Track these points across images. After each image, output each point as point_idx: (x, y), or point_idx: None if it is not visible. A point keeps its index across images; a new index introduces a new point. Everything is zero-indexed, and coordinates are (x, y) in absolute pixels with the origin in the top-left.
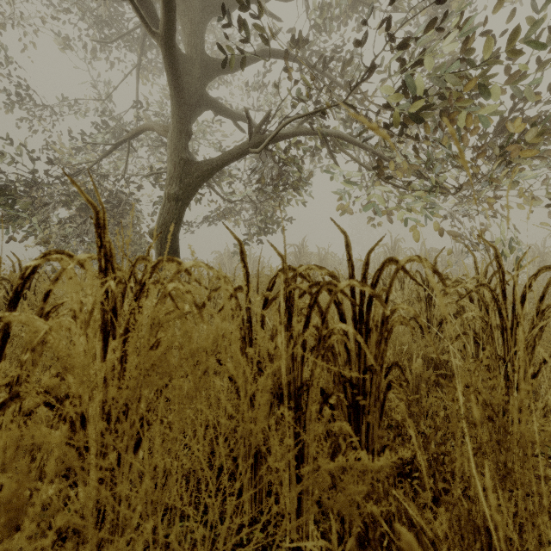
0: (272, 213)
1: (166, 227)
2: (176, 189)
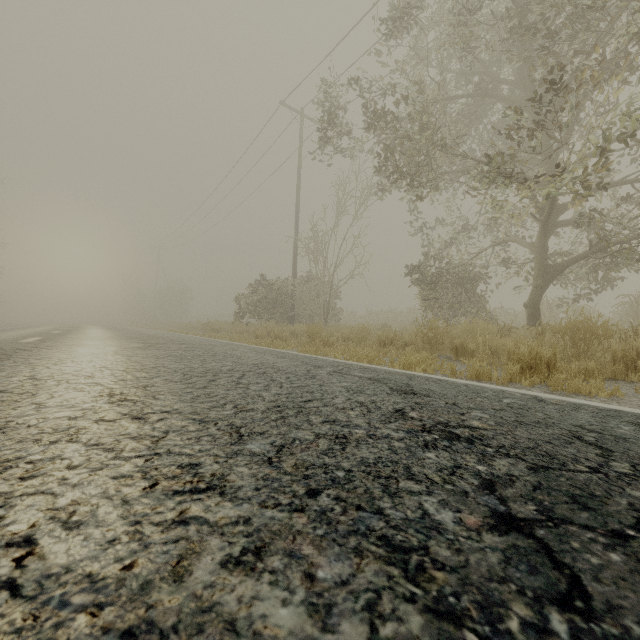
0: (603, 277)
1: (534, 302)
2: (540, 282)
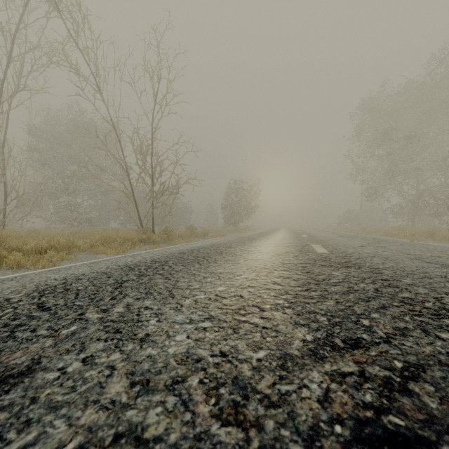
0: None
1: (411, 220)
2: (412, 215)
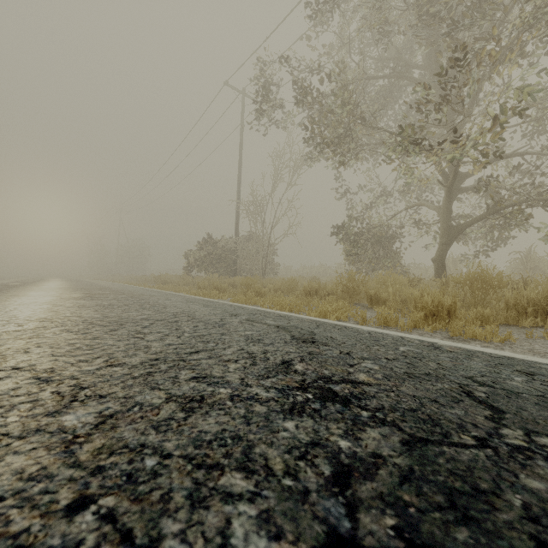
0: (498, 236)
1: (440, 257)
2: (446, 240)
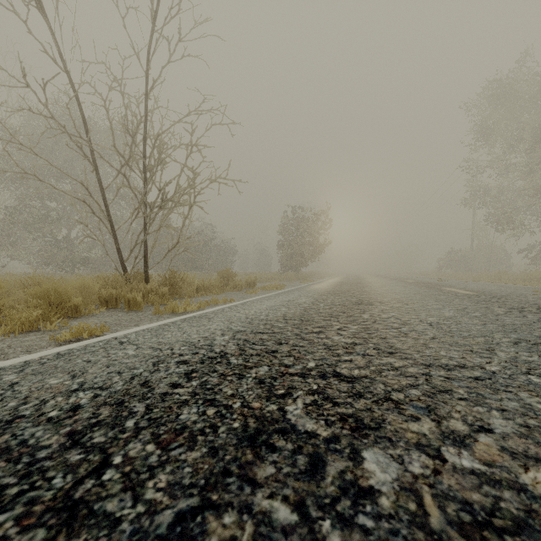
0: None
1: None
2: None
